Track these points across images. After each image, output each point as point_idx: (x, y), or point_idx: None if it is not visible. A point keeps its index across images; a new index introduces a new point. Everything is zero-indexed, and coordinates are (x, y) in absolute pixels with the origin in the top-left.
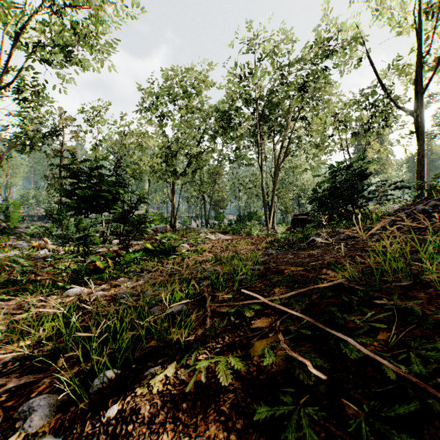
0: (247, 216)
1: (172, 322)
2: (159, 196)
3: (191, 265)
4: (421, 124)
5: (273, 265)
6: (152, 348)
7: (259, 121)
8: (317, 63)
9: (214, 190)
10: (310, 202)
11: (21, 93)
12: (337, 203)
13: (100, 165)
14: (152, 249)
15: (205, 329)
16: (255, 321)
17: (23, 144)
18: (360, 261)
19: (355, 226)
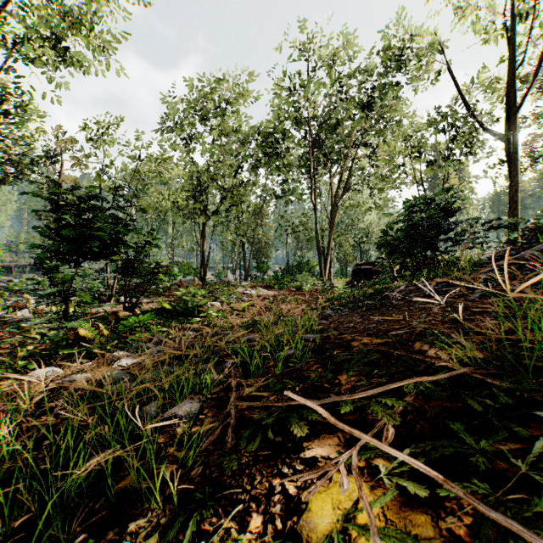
0: (297, 266)
1: (173, 434)
2: (186, 241)
3: (211, 335)
4: (515, 150)
5: (335, 334)
6: (125, 492)
7: (312, 146)
8: (385, 75)
9: (256, 233)
10: (378, 247)
11: (1, 104)
12: (415, 248)
13: (97, 195)
14: (171, 309)
15: (222, 453)
16: (309, 442)
17: (7, 172)
18: (470, 329)
19: (442, 277)
